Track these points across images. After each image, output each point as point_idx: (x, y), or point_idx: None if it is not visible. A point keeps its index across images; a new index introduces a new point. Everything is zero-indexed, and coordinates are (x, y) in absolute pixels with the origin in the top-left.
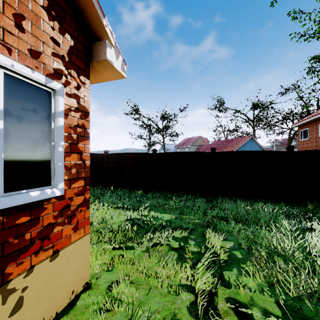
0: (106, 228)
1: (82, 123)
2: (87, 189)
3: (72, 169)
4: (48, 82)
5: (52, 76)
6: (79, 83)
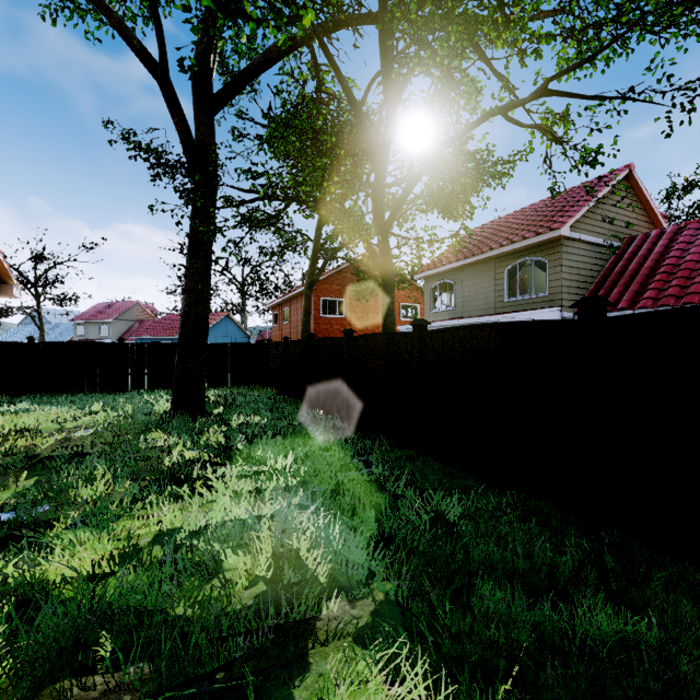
0: None
1: None
2: None
3: None
4: None
5: None
6: None
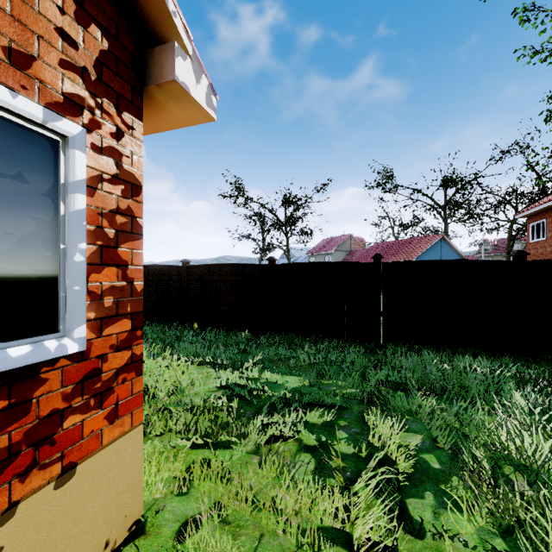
0: (182, 403)
1: (127, 207)
2: (137, 337)
3: (105, 298)
4: (50, 120)
5: (61, 108)
6: (121, 127)
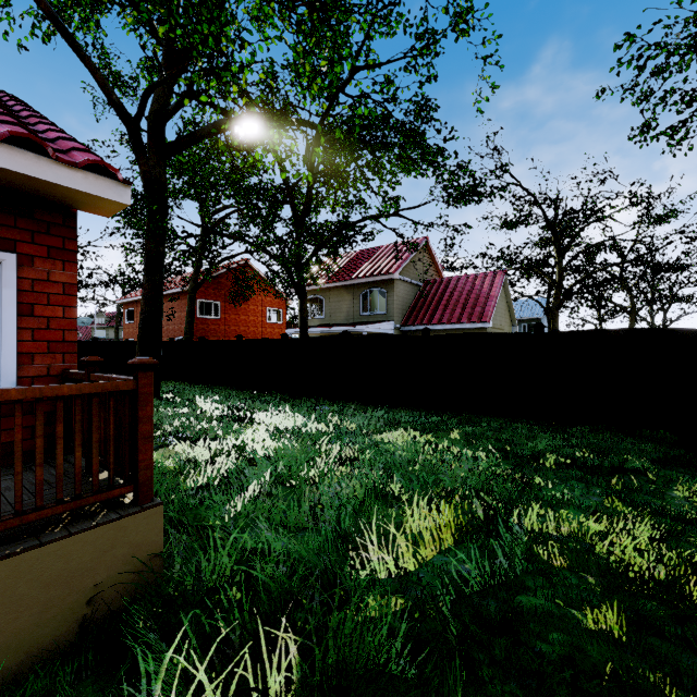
0: None
1: None
2: None
3: None
4: None
5: None
6: None
